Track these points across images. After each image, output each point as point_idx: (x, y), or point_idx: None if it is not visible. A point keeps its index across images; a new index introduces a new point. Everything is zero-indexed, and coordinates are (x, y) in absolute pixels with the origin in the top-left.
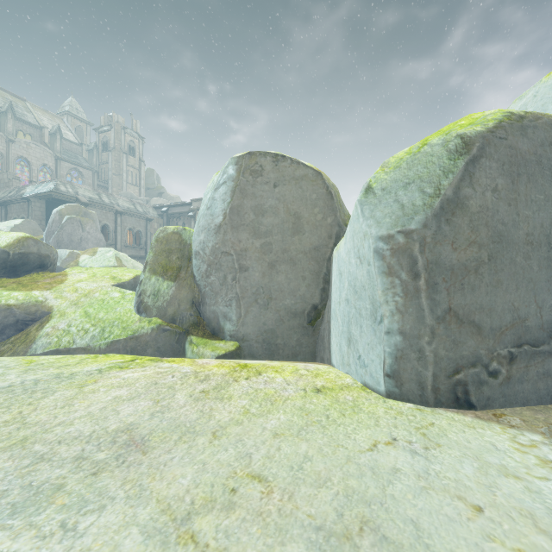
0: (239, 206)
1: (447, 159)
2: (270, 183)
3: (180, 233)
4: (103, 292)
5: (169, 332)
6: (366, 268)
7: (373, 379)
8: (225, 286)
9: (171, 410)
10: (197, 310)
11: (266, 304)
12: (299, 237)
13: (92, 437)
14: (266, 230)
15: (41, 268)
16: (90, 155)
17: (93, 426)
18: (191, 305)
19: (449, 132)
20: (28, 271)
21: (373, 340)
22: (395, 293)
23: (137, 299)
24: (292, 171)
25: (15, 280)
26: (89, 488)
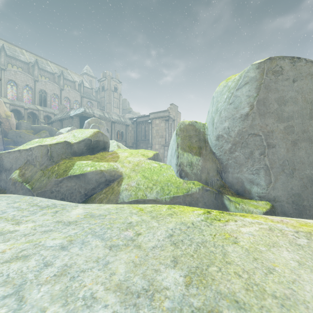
0: (264, 99)
1: None
2: (289, 79)
3: (193, 124)
4: (147, 163)
5: (209, 191)
6: None
7: None
8: (251, 159)
9: None
10: (220, 177)
11: (291, 173)
12: None
13: None
14: (288, 116)
15: (104, 149)
16: (96, 94)
17: None
18: (216, 173)
19: None
20: (98, 151)
21: None
22: None
23: (178, 168)
24: (307, 68)
25: (93, 156)
26: None
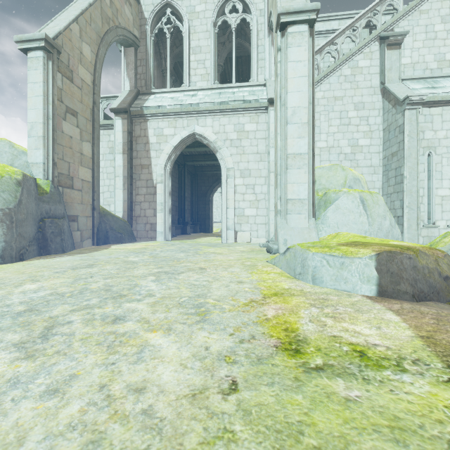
0: None
1: (15, 186)
2: None
3: None
4: None
5: None
6: None
7: None
8: None
9: None
10: None
11: None
12: None
13: None
14: None
15: None
16: None
17: None
18: None
19: (11, 175)
20: None
21: None
22: (4, 228)
23: None
24: None
25: None
26: None
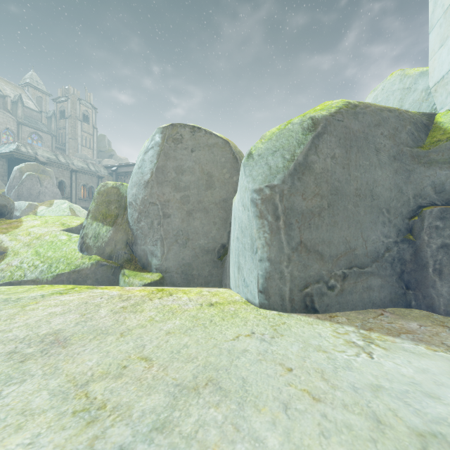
0: (163, 166)
1: (301, 134)
2: (188, 148)
3: (118, 187)
4: (53, 236)
5: (106, 266)
6: (247, 213)
7: (251, 295)
8: (152, 230)
9: (93, 320)
10: (130, 249)
11: (185, 244)
12: (211, 191)
13: (25, 339)
14: (185, 186)
15: None
16: (49, 121)
17: (28, 332)
18: (125, 245)
19: (305, 115)
20: None
21: (251, 266)
22: (264, 231)
23: (80, 241)
24: (206, 139)
25: None
26: (15, 370)
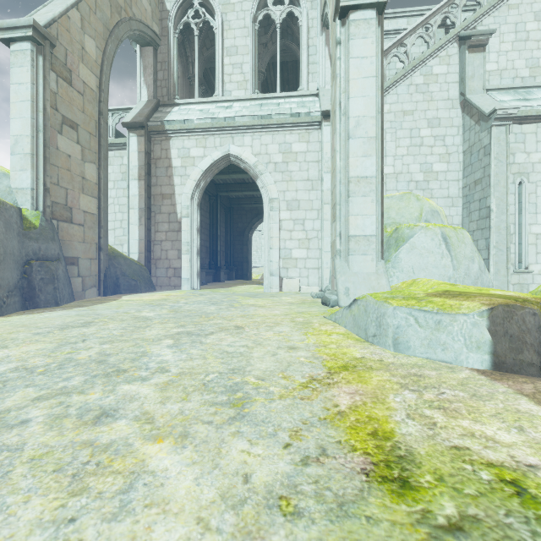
0: None
1: None
2: None
3: None
4: None
5: None
6: None
7: None
8: None
9: None
10: None
11: None
12: None
13: None
14: None
15: None
16: None
17: None
18: None
19: None
20: None
21: None
22: None
23: None
24: None
25: None
26: None
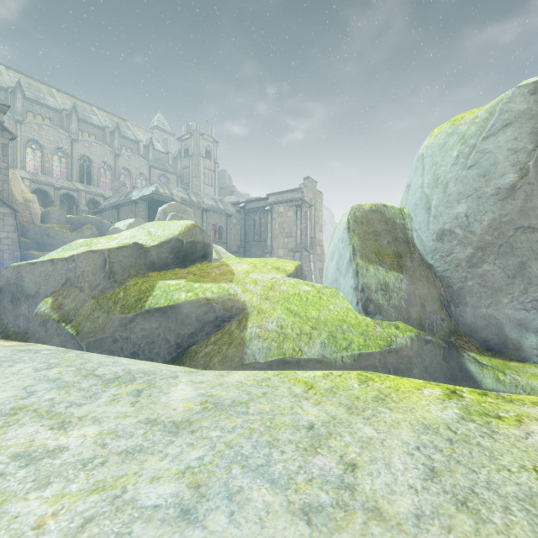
0: None
1: None
2: None
3: (381, 210)
4: (290, 285)
5: (432, 344)
6: None
7: None
8: (522, 280)
9: None
10: (447, 313)
11: None
12: None
13: None
14: None
15: (203, 258)
16: (175, 162)
17: None
18: (439, 306)
19: None
20: (193, 261)
21: None
22: None
23: (360, 295)
24: None
25: (186, 271)
26: None
